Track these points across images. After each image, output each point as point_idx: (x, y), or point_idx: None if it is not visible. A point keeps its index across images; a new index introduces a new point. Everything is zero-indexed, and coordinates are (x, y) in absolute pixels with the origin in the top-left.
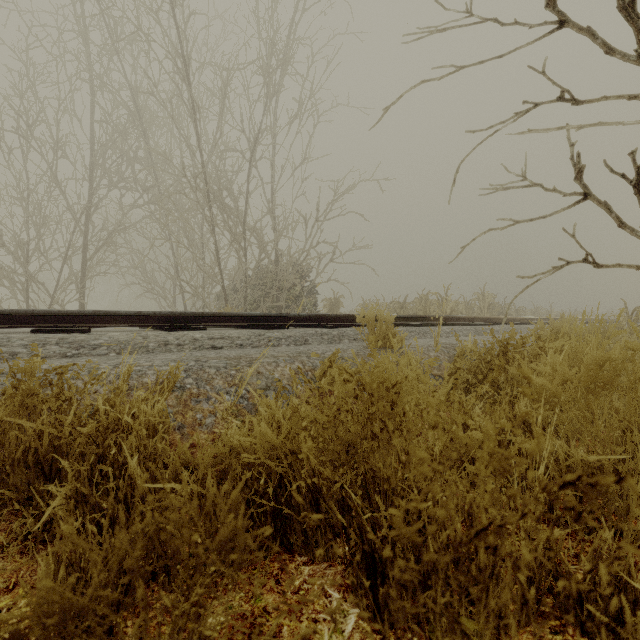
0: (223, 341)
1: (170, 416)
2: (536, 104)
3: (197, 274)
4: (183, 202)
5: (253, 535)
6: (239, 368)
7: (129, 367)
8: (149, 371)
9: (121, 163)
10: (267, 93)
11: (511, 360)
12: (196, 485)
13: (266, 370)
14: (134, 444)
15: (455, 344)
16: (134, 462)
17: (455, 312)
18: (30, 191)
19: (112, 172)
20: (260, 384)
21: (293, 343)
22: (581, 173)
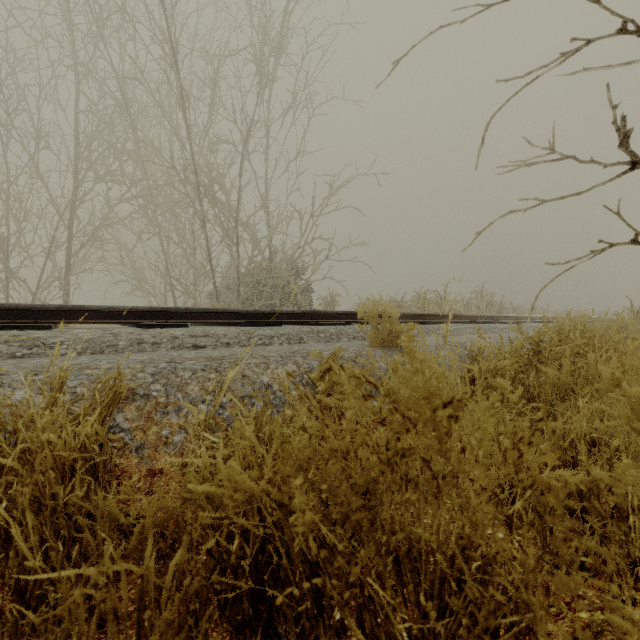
0: (207, 339)
1: (126, 433)
2: (589, 40)
3: (187, 271)
4: (173, 197)
5: (219, 632)
6: (220, 371)
7: (62, 371)
8: (106, 375)
9: (108, 155)
10: (260, 82)
11: (549, 360)
12: (125, 563)
13: (253, 373)
14: (27, 496)
15: (464, 343)
16: (14, 533)
17: (454, 311)
18: (9, 182)
19: (98, 164)
20: (245, 390)
21: (286, 342)
22: (627, 138)
